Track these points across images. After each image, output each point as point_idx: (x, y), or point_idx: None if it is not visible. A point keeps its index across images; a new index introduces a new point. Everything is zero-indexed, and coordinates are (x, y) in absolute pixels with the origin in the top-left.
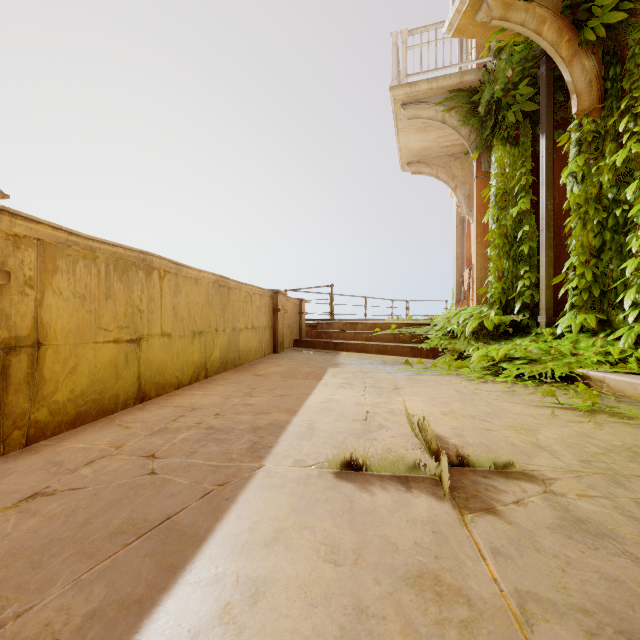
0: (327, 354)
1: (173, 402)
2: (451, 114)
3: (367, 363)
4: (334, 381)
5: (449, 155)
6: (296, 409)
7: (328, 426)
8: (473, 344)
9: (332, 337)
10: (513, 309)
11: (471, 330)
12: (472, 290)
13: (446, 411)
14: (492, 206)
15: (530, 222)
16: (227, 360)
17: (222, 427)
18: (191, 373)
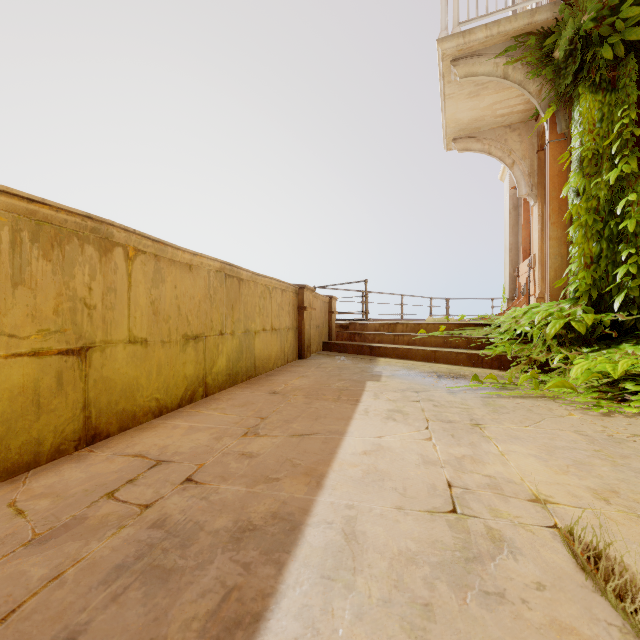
0: (362, 361)
1: (137, 444)
2: (516, 66)
3: (415, 375)
4: (377, 406)
5: (504, 126)
6: (322, 470)
7: (384, 530)
8: (556, 351)
9: (367, 340)
10: (609, 306)
11: (553, 333)
12: (533, 284)
13: (600, 489)
14: (575, 174)
15: (636, 189)
16: (237, 371)
17: (182, 521)
18: (182, 392)
